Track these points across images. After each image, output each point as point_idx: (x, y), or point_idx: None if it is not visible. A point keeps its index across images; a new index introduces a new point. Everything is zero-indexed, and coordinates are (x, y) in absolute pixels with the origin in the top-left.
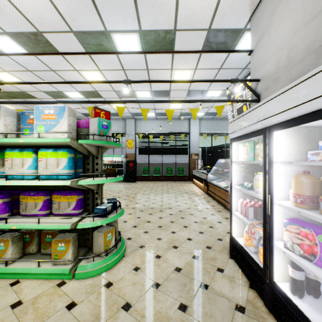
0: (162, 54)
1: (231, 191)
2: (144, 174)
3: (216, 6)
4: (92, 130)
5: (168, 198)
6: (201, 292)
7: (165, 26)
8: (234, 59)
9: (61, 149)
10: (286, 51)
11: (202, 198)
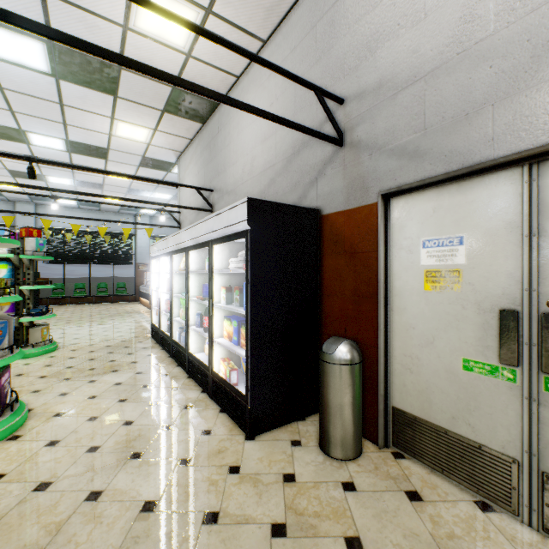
0: (94, 157)
1: (152, 293)
2: (55, 294)
3: (147, 148)
4: (29, 247)
5: (101, 318)
6: (124, 348)
7: (98, 144)
8: (175, 176)
9: (1, 262)
10: (189, 203)
11: (146, 315)
